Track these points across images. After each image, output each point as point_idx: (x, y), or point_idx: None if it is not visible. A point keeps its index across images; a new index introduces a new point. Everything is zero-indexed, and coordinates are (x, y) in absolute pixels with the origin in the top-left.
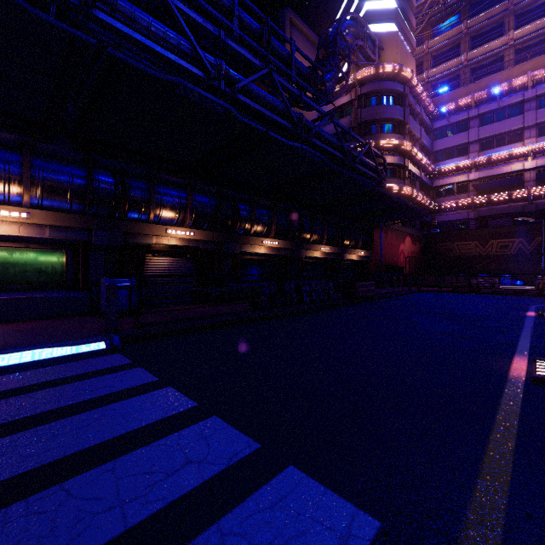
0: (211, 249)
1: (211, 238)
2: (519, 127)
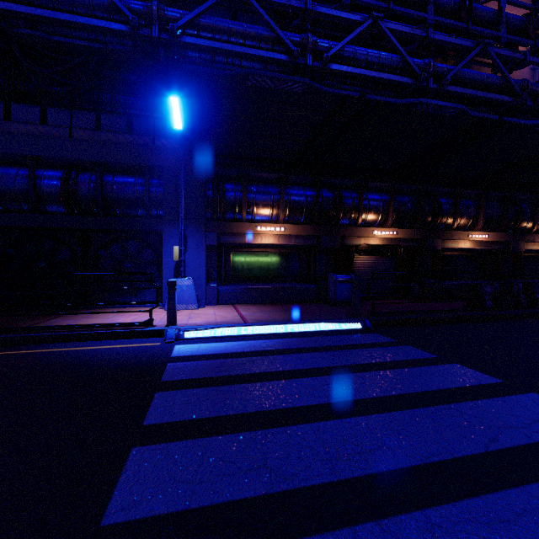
0: (411, 247)
1: (412, 235)
2: None
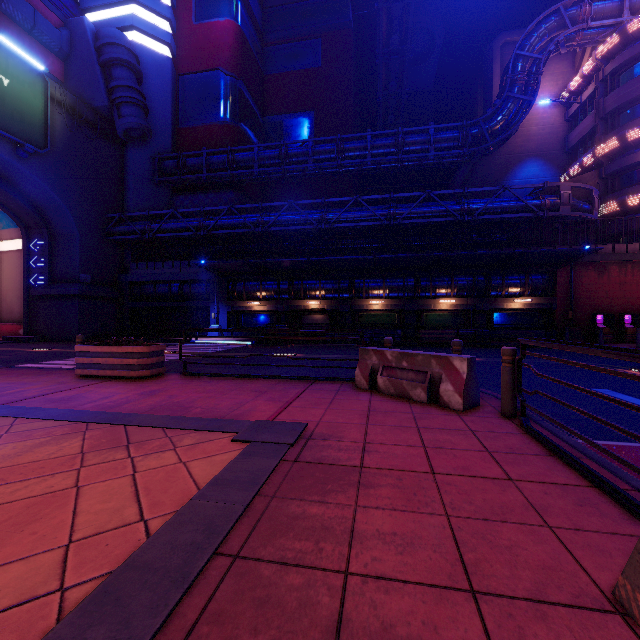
0: (333, 309)
1: (331, 303)
2: None
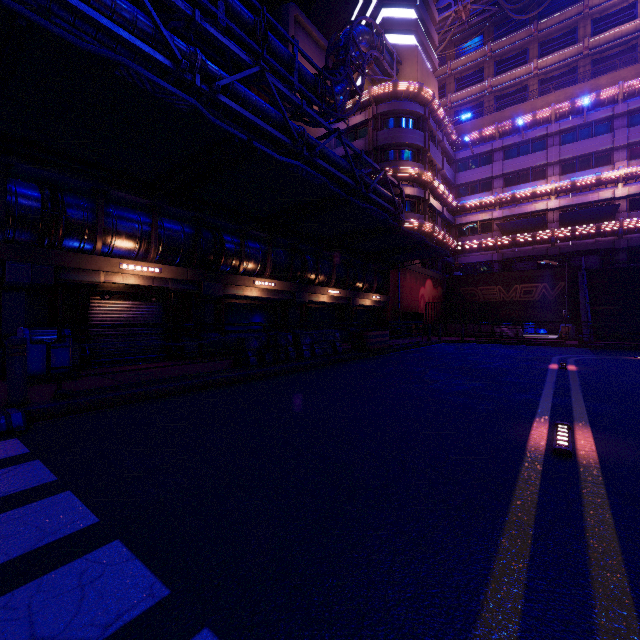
0: (185, 291)
1: (185, 276)
2: (542, 163)
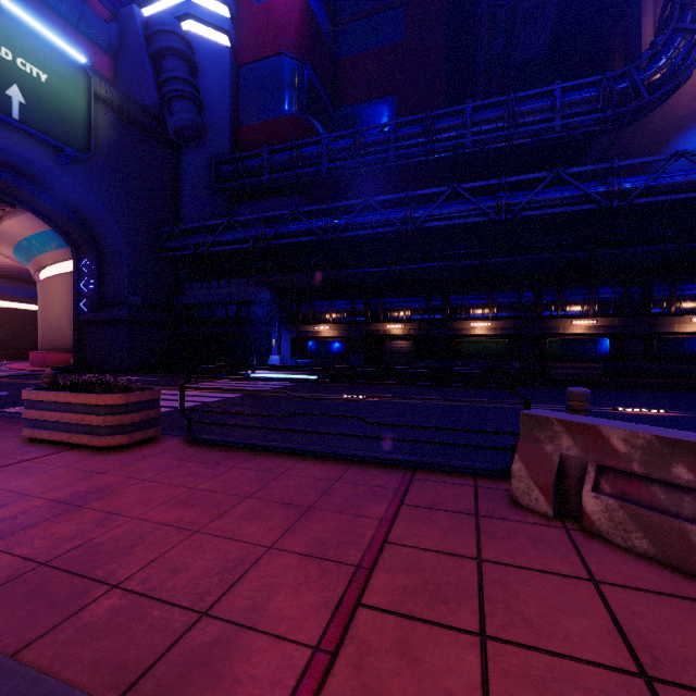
0: (421, 335)
1: (418, 327)
2: None
